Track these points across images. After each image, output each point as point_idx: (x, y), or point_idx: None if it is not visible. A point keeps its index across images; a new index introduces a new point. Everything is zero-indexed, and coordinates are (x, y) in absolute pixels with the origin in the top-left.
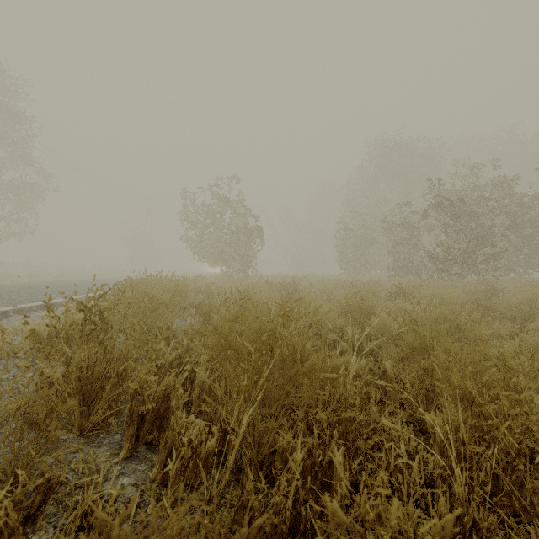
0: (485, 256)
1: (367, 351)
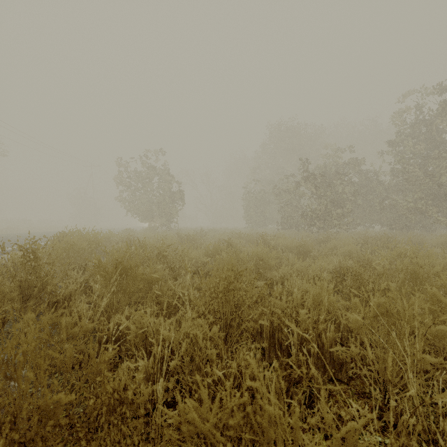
0: (338, 215)
1: None
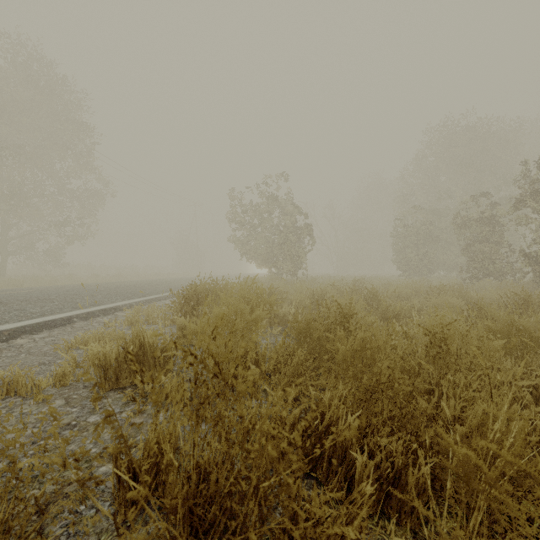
0: None
1: None
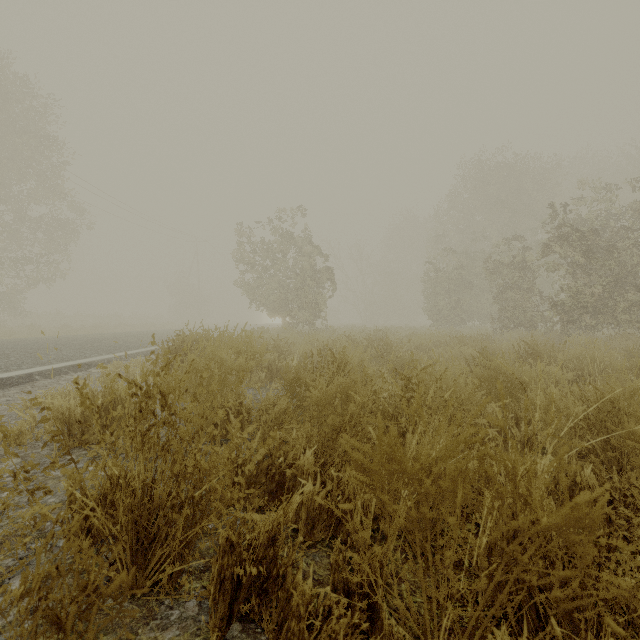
0: (627, 303)
1: (520, 440)
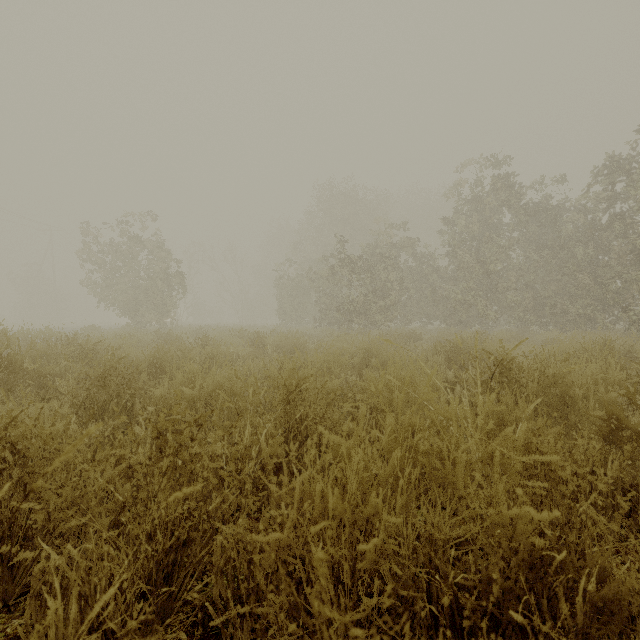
0: (381, 308)
1: None
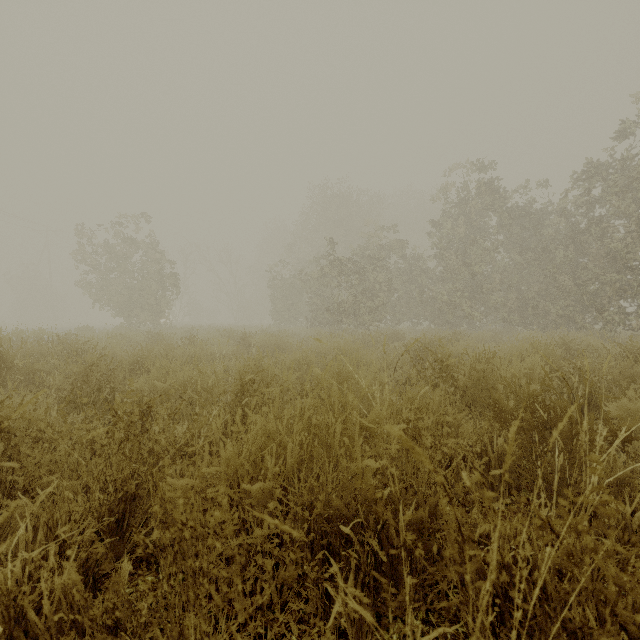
0: (369, 308)
1: None
